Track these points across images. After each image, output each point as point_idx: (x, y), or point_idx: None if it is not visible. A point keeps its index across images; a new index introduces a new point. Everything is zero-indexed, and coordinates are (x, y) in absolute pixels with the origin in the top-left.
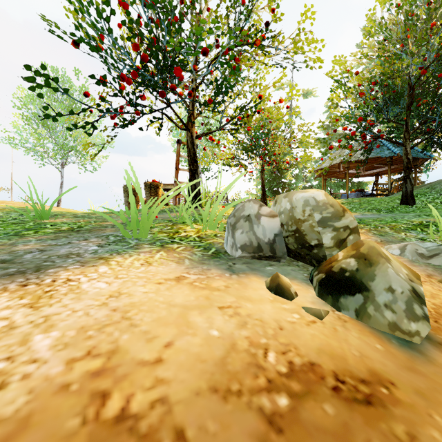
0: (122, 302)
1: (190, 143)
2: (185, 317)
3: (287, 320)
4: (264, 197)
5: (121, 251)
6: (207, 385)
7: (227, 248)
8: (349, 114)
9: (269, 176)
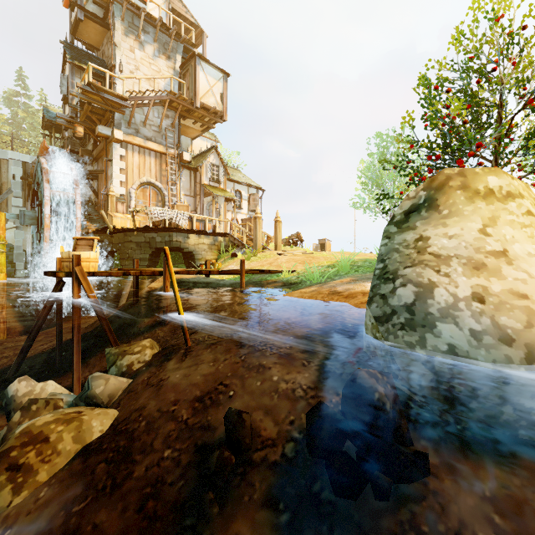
0: None
1: None
2: None
3: None
4: None
5: None
6: None
7: None
8: None
9: None
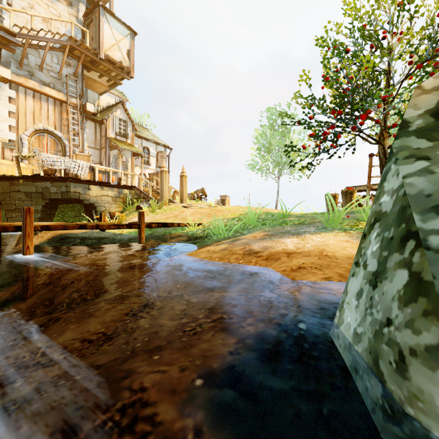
0: (325, 243)
1: (382, 154)
2: (345, 248)
3: None
4: None
5: (325, 231)
6: (345, 257)
7: None
8: None
9: None
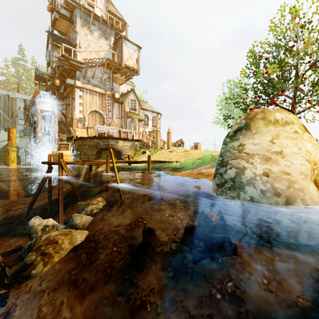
0: None
1: None
2: None
3: None
4: None
5: None
6: None
7: None
8: None
9: None
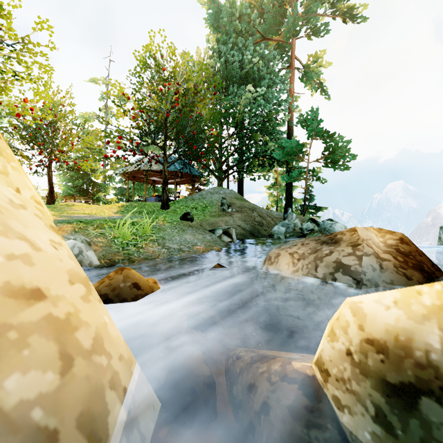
0: None
1: None
2: None
3: None
4: (51, 196)
5: None
6: None
7: None
8: (130, 130)
9: (76, 173)
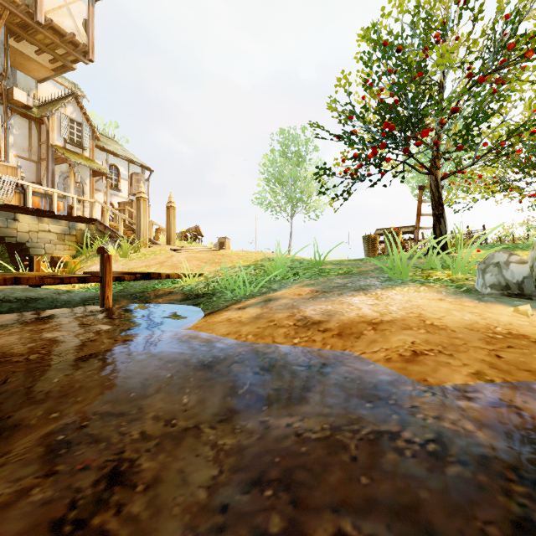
0: (414, 303)
1: (434, 186)
2: (449, 312)
3: (517, 323)
4: None
5: (397, 285)
6: (462, 327)
7: (477, 288)
8: None
9: None
